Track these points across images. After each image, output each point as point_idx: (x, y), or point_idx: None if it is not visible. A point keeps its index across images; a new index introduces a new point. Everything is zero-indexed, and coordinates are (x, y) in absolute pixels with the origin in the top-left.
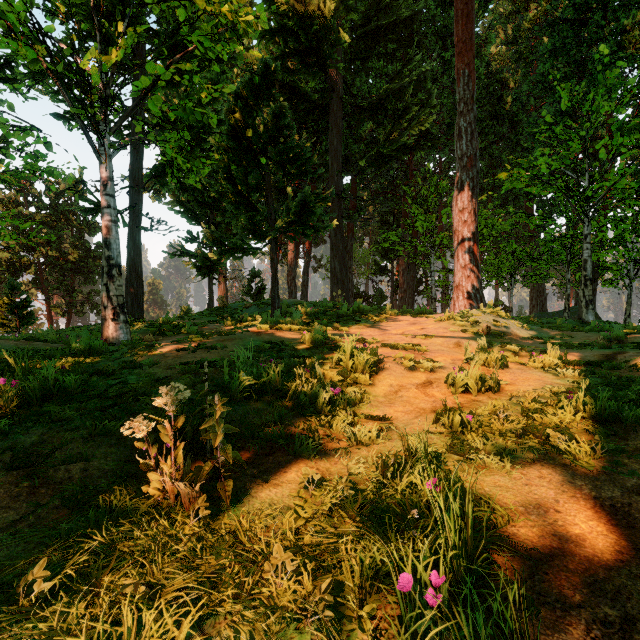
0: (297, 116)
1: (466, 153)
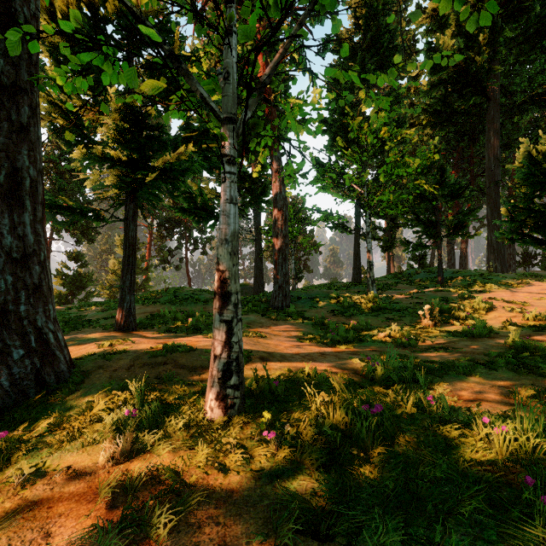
0: (455, 127)
1: None
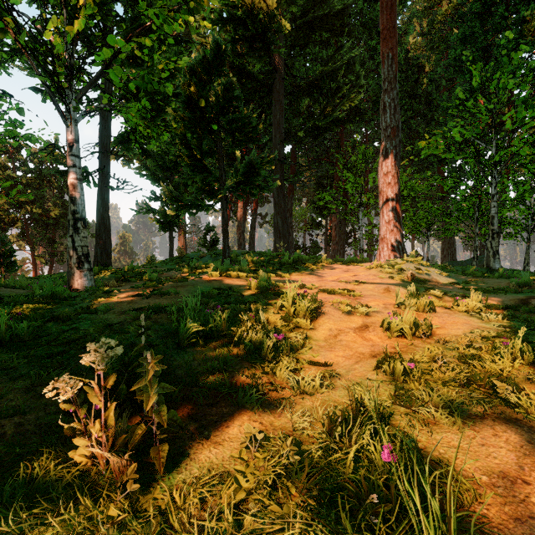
0: (245, 94)
1: (390, 125)
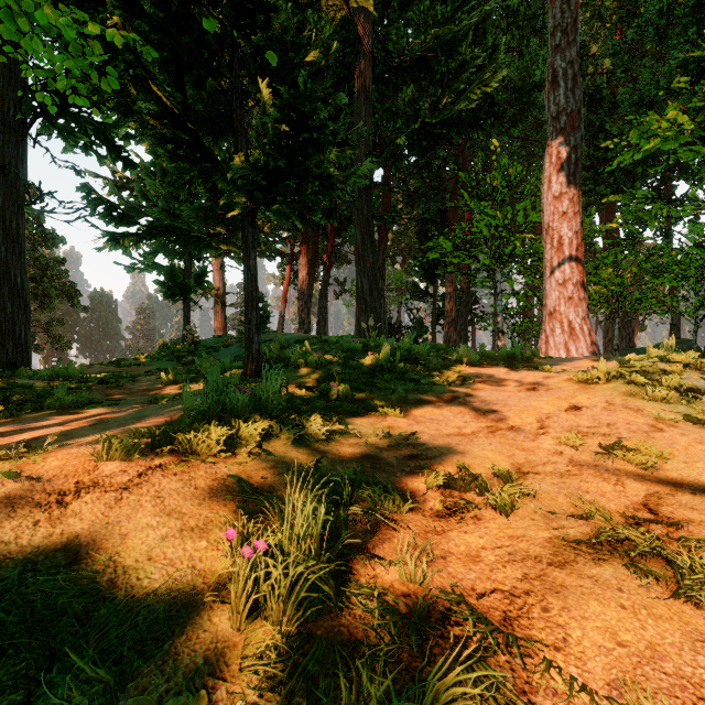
0: None
1: (565, 108)
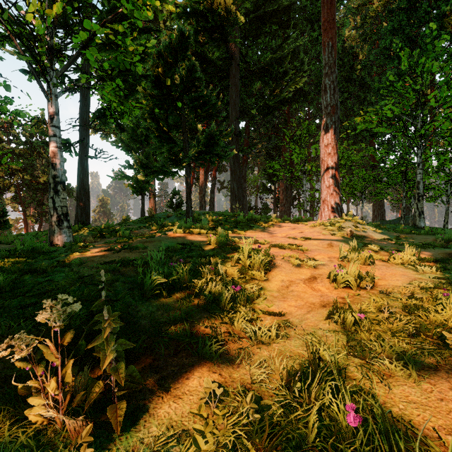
0: (206, 77)
1: (330, 103)
